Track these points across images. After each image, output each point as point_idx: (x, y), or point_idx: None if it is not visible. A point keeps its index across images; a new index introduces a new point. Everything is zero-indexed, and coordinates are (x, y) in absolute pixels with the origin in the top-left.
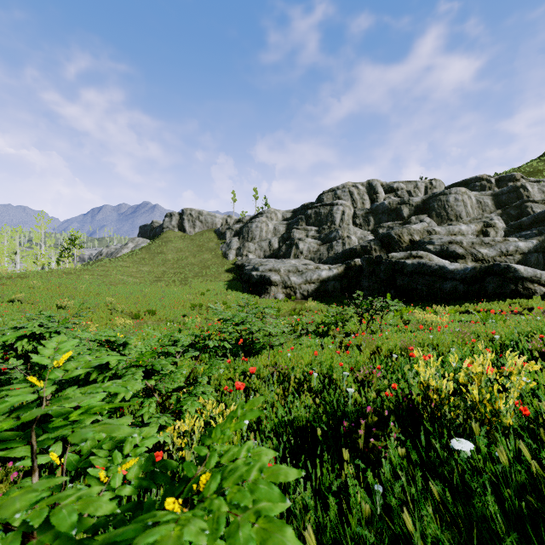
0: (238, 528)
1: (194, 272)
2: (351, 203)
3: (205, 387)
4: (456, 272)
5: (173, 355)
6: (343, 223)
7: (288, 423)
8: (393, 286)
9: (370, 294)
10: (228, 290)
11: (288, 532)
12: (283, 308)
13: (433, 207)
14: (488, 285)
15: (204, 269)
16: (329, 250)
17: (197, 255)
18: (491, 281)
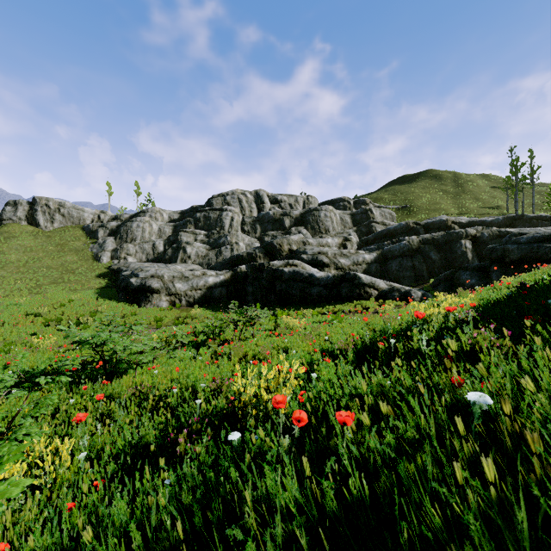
0: None
1: (52, 277)
2: (240, 210)
3: (29, 429)
4: (321, 279)
5: None
6: (232, 229)
7: (129, 444)
8: (274, 291)
9: (254, 299)
10: (99, 300)
11: None
12: (167, 317)
13: (309, 220)
14: (342, 290)
15: (67, 274)
16: (218, 256)
17: (57, 256)
18: (344, 286)
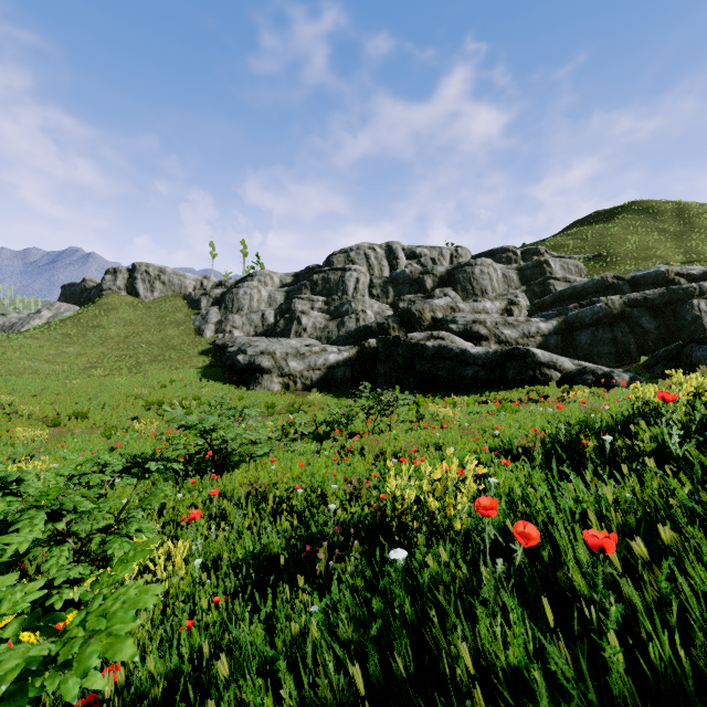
0: (88, 646)
1: (152, 354)
2: (367, 269)
3: (141, 523)
4: (478, 357)
5: (101, 484)
6: (357, 293)
7: (252, 554)
8: (413, 373)
9: (386, 382)
10: (203, 381)
11: (128, 641)
12: (279, 403)
13: (459, 279)
14: (508, 371)
15: (168, 351)
16: (340, 327)
17: (157, 330)
18: (512, 366)
